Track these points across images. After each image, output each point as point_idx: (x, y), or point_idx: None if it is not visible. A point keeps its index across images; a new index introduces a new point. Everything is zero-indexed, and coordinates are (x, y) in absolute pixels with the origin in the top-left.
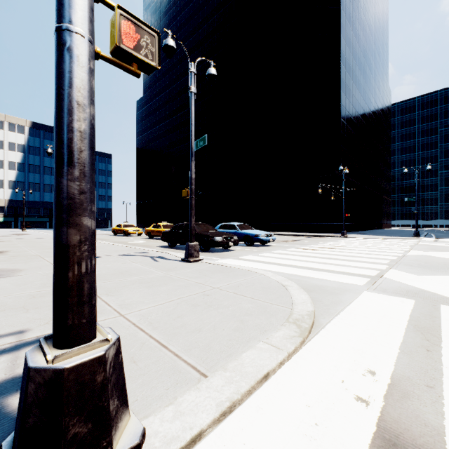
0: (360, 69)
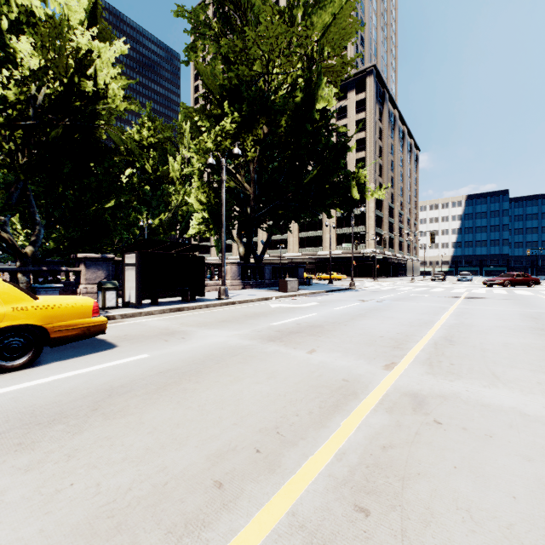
0: None
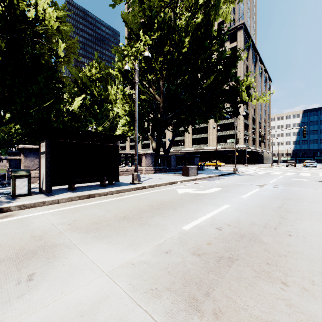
0: None
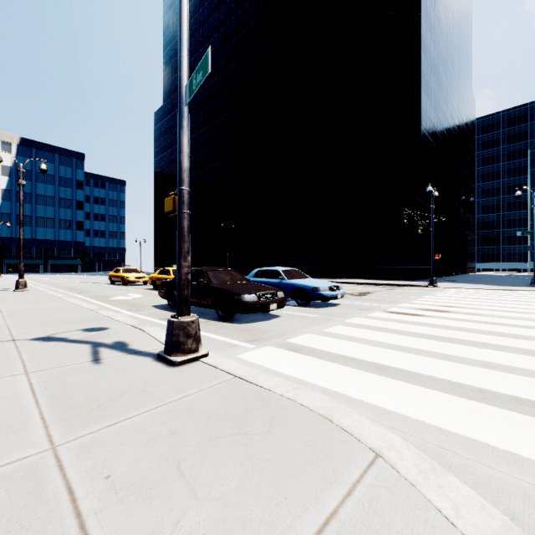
0: (443, 65)
